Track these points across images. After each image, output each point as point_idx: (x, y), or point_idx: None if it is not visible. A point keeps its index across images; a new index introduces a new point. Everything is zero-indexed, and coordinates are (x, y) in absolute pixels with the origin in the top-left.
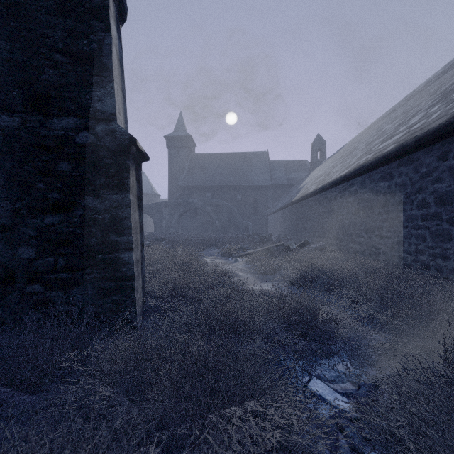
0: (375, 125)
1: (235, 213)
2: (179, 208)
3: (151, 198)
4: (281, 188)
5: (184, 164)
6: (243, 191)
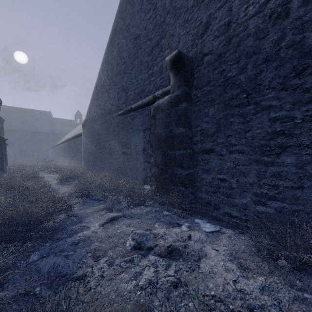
0: None
1: (25, 148)
2: None
3: None
4: (58, 134)
5: None
6: (32, 134)
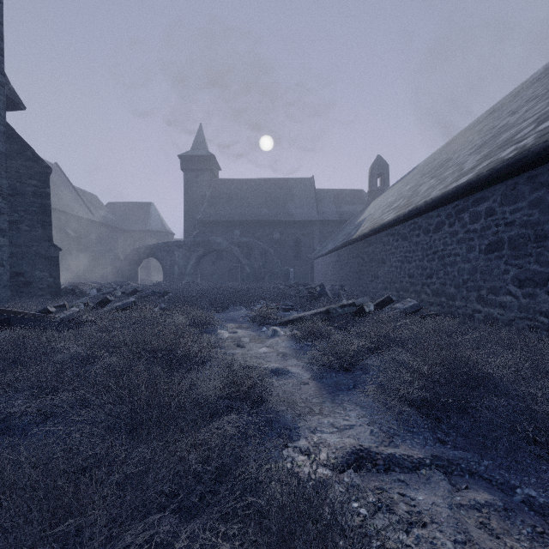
0: (464, 134)
1: (272, 257)
2: (197, 249)
3: (162, 237)
4: (331, 224)
5: (205, 192)
6: (282, 228)
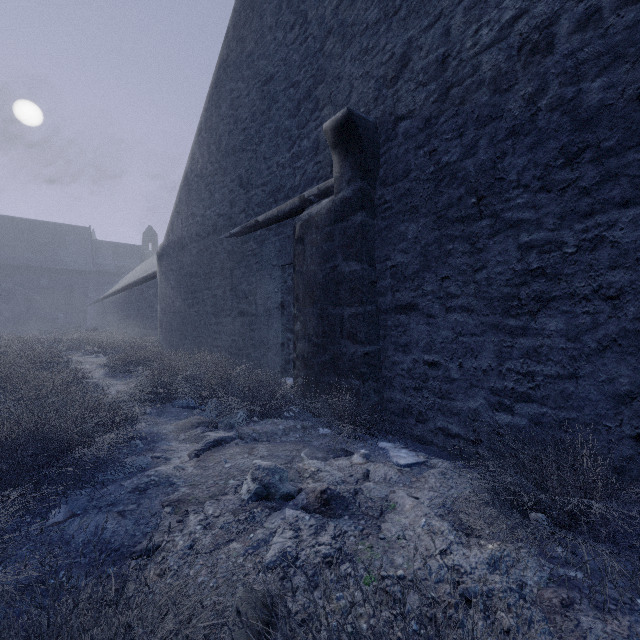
0: None
1: (38, 303)
2: None
3: None
4: (108, 275)
5: None
6: (52, 275)
